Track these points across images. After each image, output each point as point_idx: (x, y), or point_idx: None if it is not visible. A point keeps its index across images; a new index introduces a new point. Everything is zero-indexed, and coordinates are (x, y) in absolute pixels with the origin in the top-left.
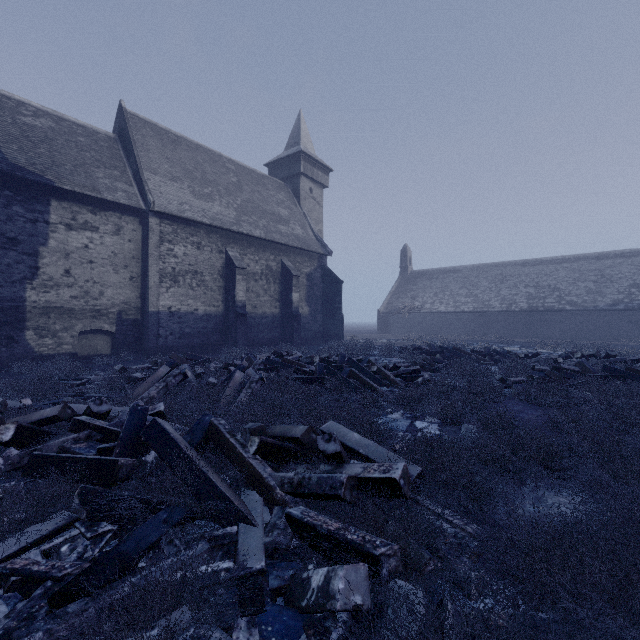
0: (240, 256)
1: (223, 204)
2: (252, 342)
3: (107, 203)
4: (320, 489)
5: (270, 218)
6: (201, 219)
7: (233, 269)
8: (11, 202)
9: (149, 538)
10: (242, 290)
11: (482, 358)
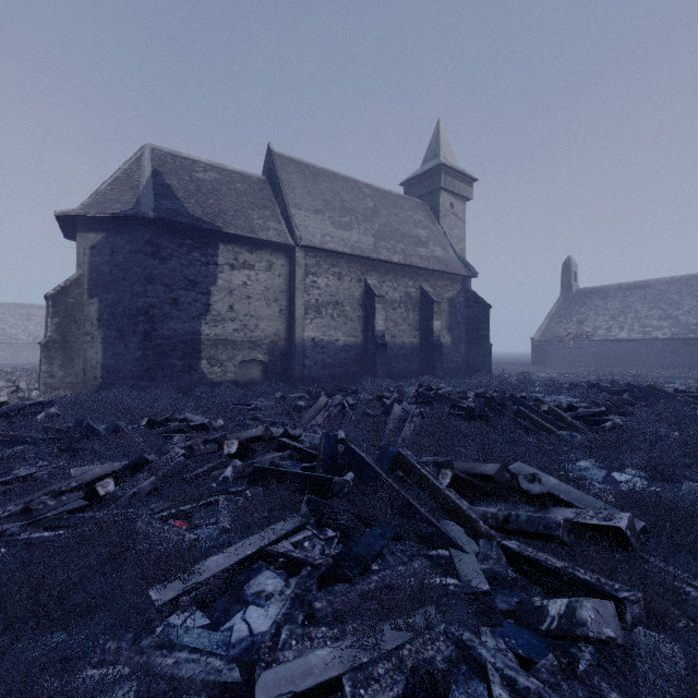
0: (378, 284)
1: (361, 231)
2: (390, 374)
3: (261, 242)
4: (532, 527)
5: (408, 241)
6: (342, 249)
7: (372, 298)
8: (191, 249)
9: (374, 547)
10: (381, 319)
11: (694, 401)
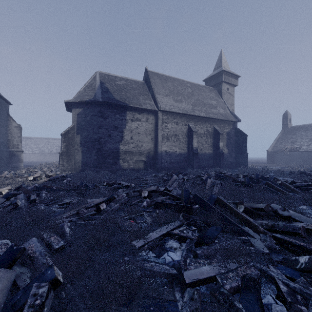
0: (194, 126)
1: (186, 103)
2: (199, 166)
3: (143, 109)
4: (286, 229)
5: (207, 106)
6: (178, 111)
7: (191, 132)
8: (116, 114)
9: (214, 234)
10: (196, 142)
11: None
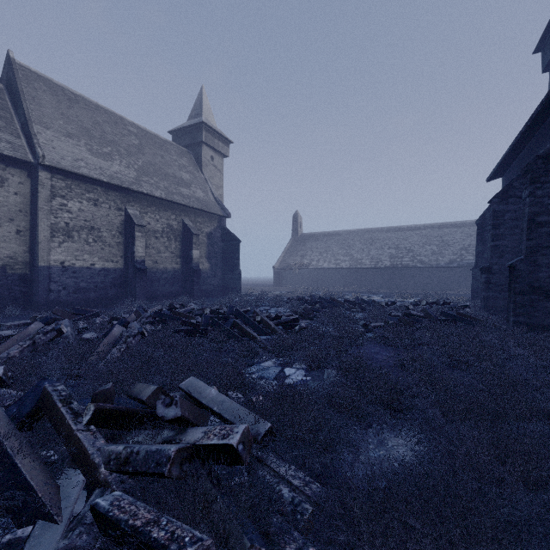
0: (140, 214)
1: (123, 164)
2: (153, 295)
3: None
4: (145, 466)
5: (172, 180)
6: (98, 176)
7: (132, 226)
8: None
9: None
10: (141, 246)
11: (353, 306)
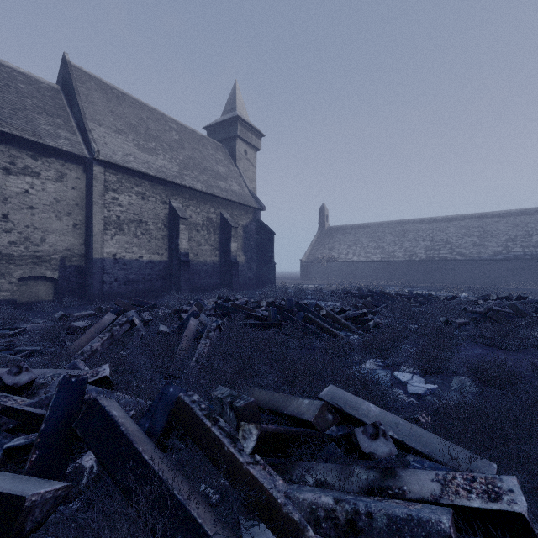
0: (183, 207)
1: (166, 158)
2: (194, 288)
3: (49, 149)
4: None
5: (210, 174)
6: (146, 170)
7: (177, 219)
8: None
9: None
10: (185, 239)
11: (408, 301)
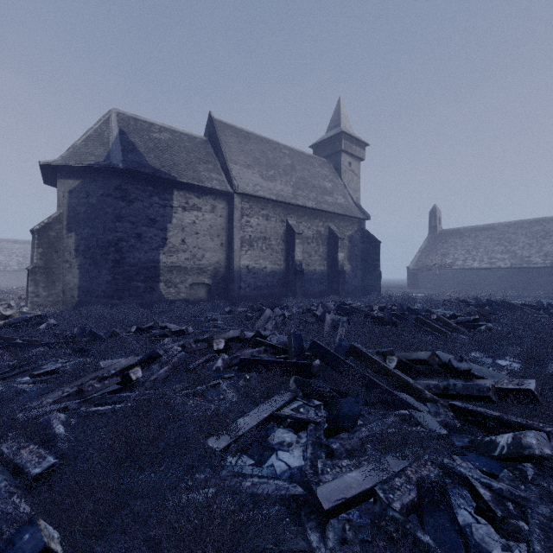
0: (296, 224)
1: (283, 183)
2: (305, 294)
3: (206, 189)
4: (468, 392)
5: (318, 191)
6: (269, 196)
7: (292, 235)
8: (152, 194)
9: (355, 409)
10: (299, 251)
11: (536, 312)
